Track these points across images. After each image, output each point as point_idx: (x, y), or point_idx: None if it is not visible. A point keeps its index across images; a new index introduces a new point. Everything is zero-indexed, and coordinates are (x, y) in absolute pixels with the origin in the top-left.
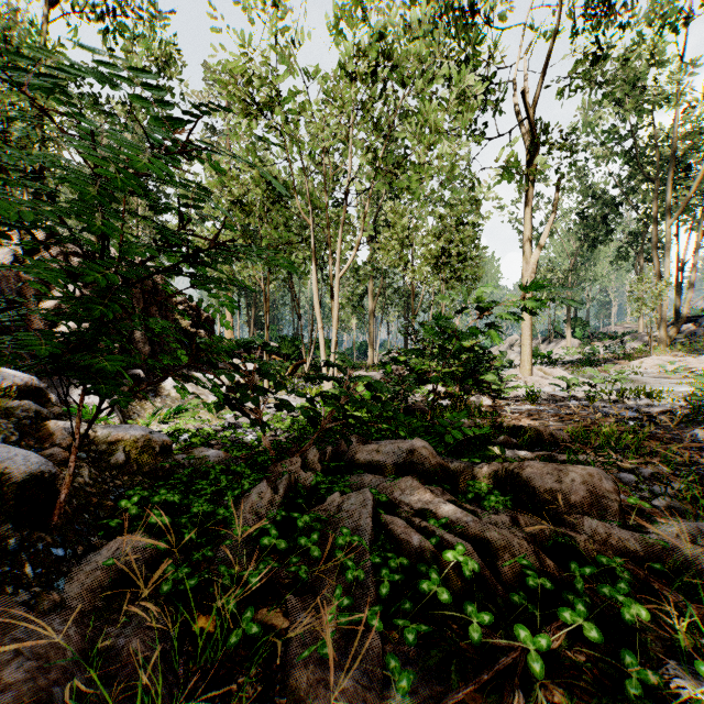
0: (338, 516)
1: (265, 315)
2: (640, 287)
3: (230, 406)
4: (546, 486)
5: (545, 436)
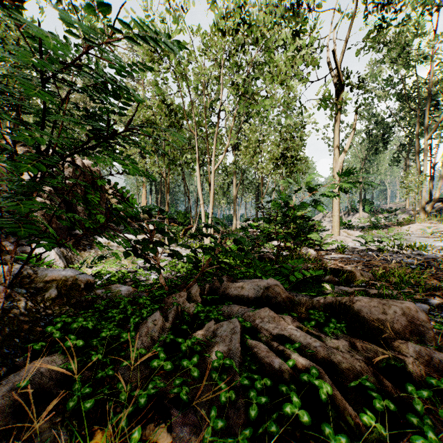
0: (213, 340)
1: (166, 195)
2: (408, 179)
3: (135, 255)
4: (373, 317)
5: (357, 276)
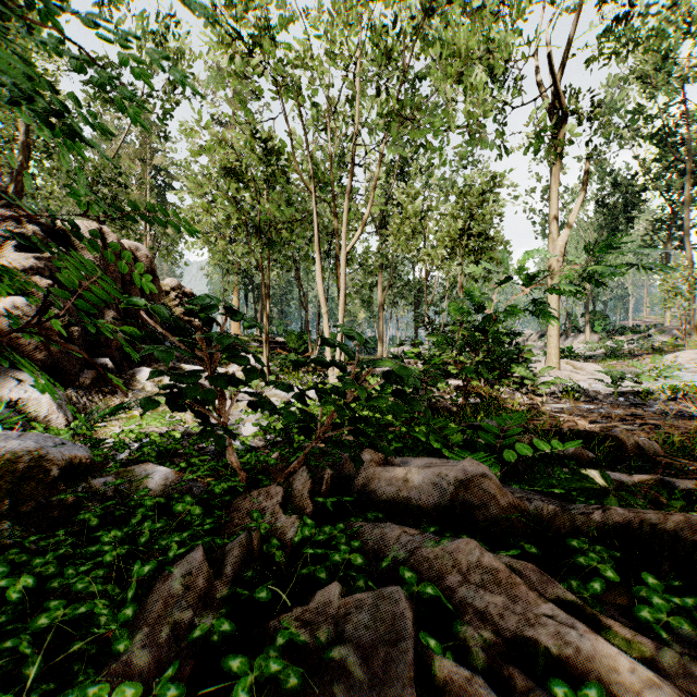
0: (335, 654)
1: (264, 301)
2: (673, 275)
3: (169, 405)
4: None
5: (628, 447)
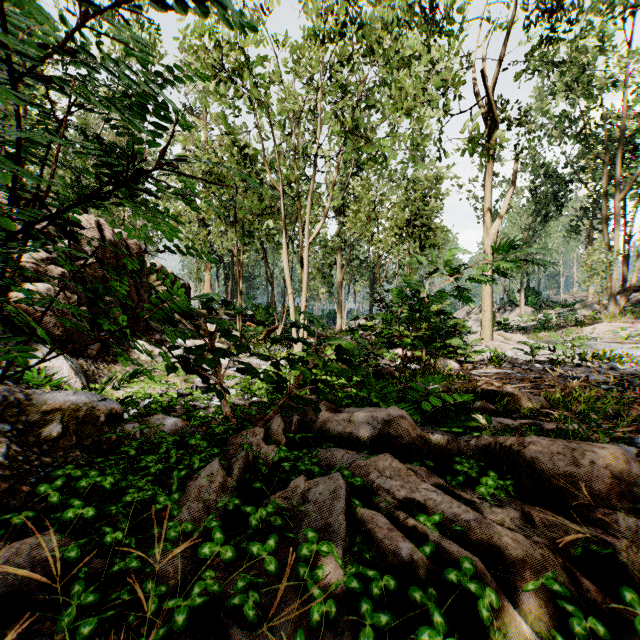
0: (302, 508)
1: (238, 281)
2: (592, 258)
3: (184, 370)
4: (558, 470)
5: (522, 401)
